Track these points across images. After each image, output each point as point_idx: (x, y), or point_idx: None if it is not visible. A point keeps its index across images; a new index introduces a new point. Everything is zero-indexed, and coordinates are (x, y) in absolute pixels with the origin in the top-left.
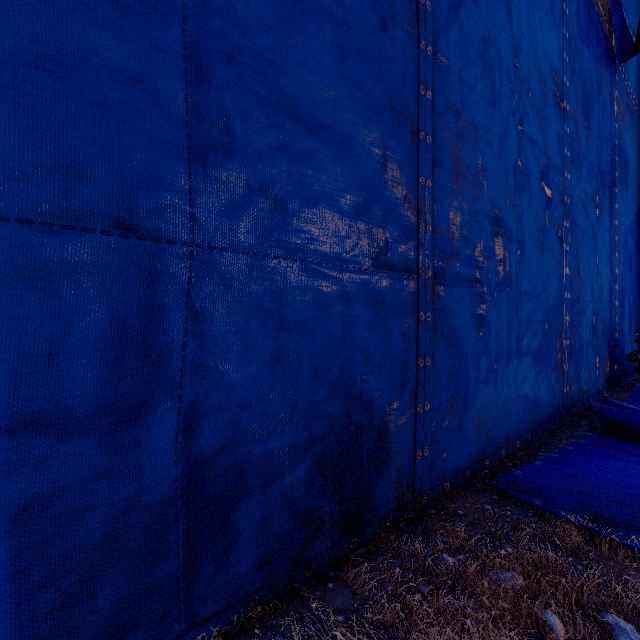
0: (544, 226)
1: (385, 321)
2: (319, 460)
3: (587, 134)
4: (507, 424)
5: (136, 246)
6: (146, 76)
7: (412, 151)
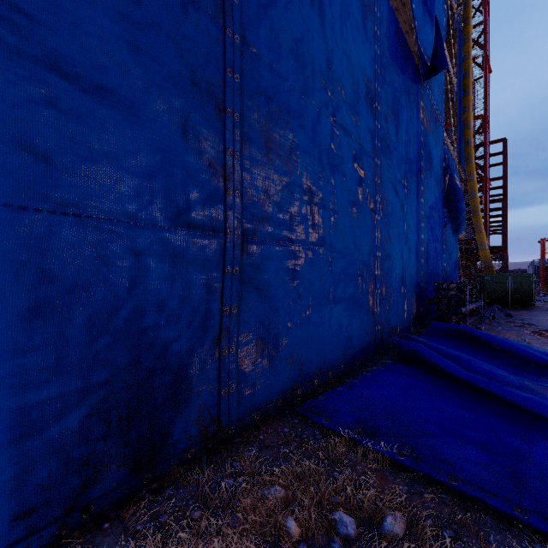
0: (357, 199)
1: (185, 274)
2: (99, 407)
3: (397, 131)
4: (321, 358)
5: None
6: None
7: (217, 124)
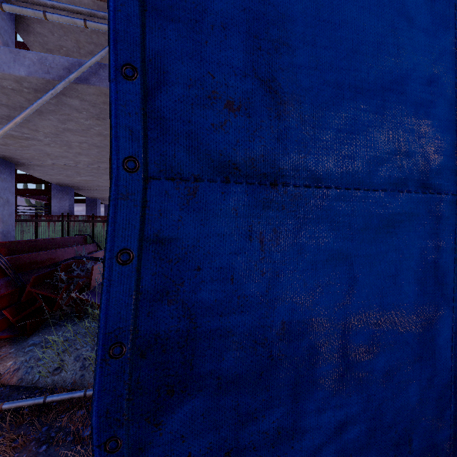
0: None
1: None
2: None
3: None
4: None
5: (430, 199)
6: (435, 75)
7: None
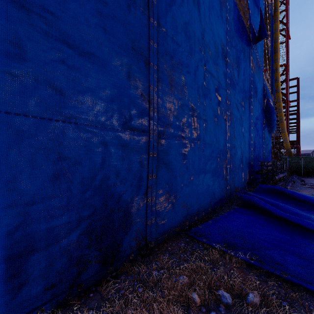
0: (217, 113)
1: (129, 156)
2: (86, 229)
3: (238, 74)
4: (198, 204)
5: None
6: None
7: (145, 72)
